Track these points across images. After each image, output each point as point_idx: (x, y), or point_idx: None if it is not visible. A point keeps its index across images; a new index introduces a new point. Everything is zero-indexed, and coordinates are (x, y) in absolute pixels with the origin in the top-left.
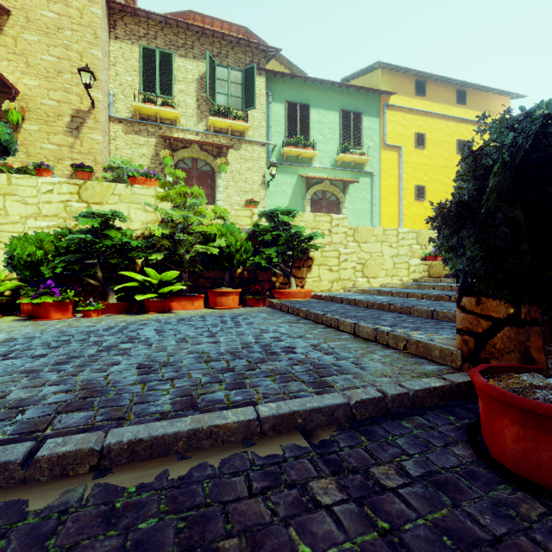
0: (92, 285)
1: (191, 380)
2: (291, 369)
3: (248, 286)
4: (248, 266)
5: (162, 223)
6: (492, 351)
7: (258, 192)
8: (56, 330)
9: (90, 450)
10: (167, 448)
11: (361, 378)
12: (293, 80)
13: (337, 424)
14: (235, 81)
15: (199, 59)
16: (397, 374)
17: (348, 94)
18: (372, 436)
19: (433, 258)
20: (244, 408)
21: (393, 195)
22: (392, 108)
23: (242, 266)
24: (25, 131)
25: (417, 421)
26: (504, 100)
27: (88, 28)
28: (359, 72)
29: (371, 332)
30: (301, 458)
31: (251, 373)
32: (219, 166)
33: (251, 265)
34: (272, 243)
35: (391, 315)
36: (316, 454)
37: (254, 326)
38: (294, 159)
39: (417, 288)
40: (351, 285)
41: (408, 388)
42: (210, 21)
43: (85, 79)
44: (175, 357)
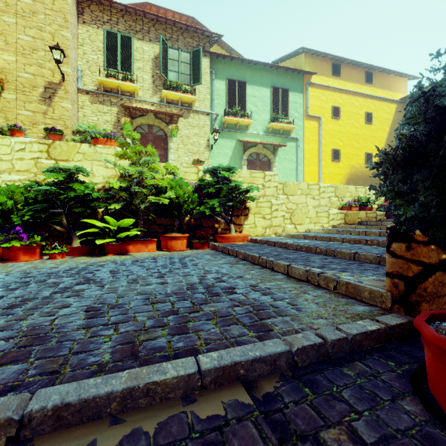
0: (59, 230)
1: (135, 324)
2: (232, 311)
3: (195, 232)
4: (195, 215)
5: (121, 178)
6: (422, 294)
7: (203, 154)
8: (20, 272)
9: (6, 420)
10: (99, 411)
11: (299, 320)
12: (232, 61)
13: (279, 373)
14: (185, 61)
15: (154, 42)
16: (332, 316)
17: (277, 73)
18: (316, 388)
19: (348, 208)
20: (185, 359)
21: (314, 157)
22: (313, 85)
23: (189, 214)
24: (4, 99)
25: (358, 367)
26: (402, 81)
27: (59, 13)
28: (286, 56)
29: (303, 273)
30: (244, 420)
31: (194, 315)
32: (171, 131)
33: (197, 213)
34: (215, 195)
35: (318, 257)
36: (260, 414)
37: (198, 267)
38: (233, 126)
39: (337, 233)
40: (281, 231)
41: (346, 332)
42: (164, 11)
43: (56, 56)
44: (124, 299)
